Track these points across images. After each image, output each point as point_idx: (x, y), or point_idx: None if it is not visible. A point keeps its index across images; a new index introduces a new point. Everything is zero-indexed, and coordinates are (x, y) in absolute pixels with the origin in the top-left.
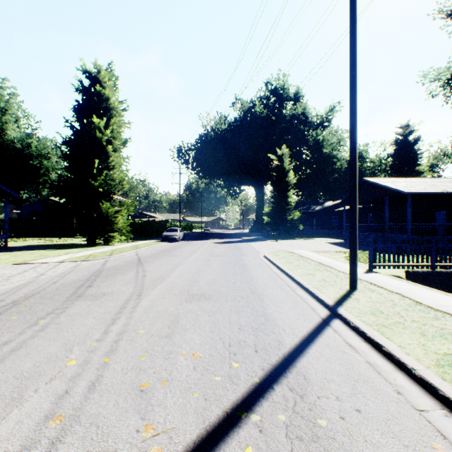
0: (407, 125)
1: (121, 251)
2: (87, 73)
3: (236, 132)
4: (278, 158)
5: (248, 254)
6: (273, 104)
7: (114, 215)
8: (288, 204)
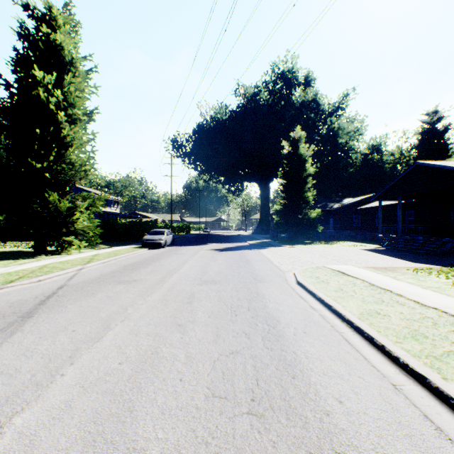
0: (435, 111)
1: (53, 268)
2: (31, 9)
3: (239, 119)
4: (292, 143)
5: (268, 277)
6: (280, 90)
7: (70, 212)
8: (304, 200)
